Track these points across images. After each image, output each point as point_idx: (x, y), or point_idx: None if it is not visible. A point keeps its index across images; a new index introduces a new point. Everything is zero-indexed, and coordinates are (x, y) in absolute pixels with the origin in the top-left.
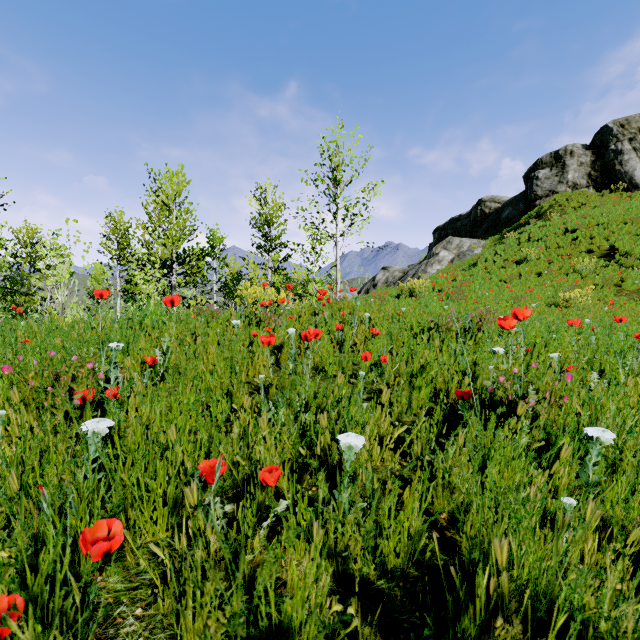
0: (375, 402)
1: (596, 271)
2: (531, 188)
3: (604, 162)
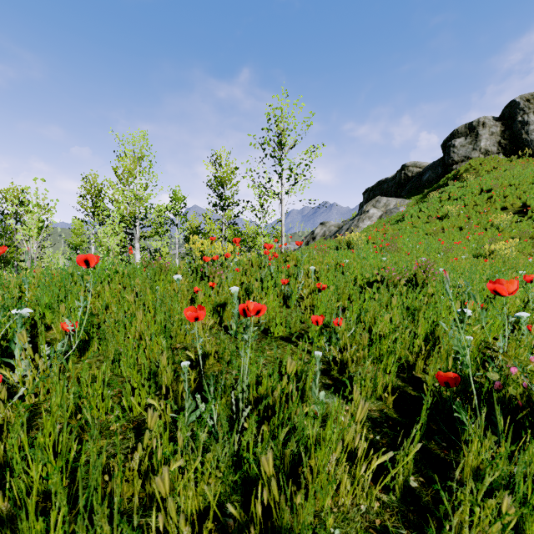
0: (329, 378)
1: (511, 226)
2: (448, 154)
3: (512, 132)
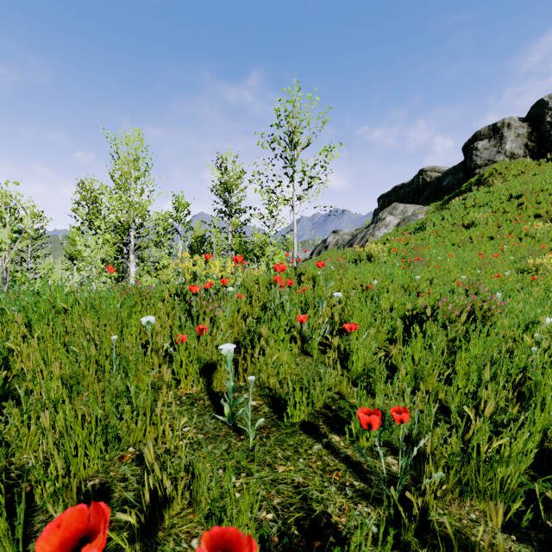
0: None
1: (549, 235)
2: (471, 158)
3: (540, 133)
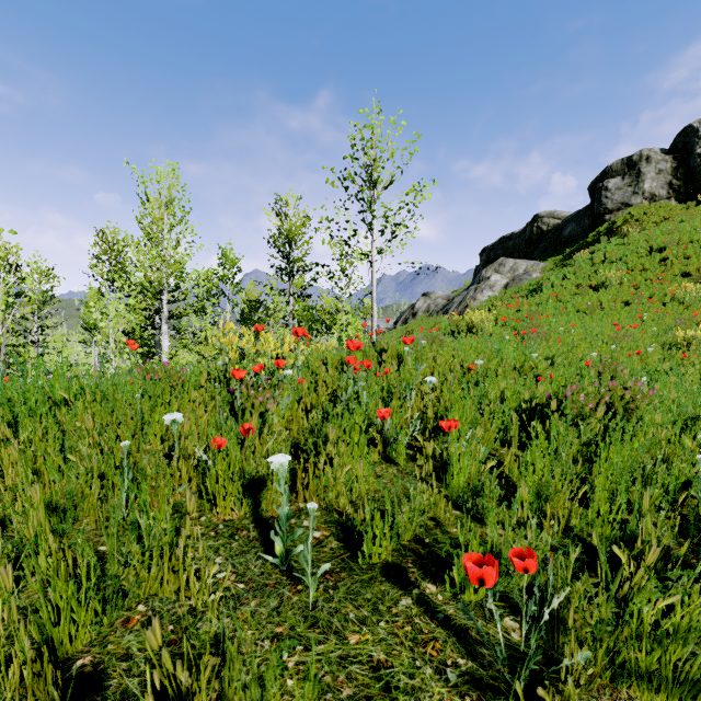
0: None
1: (700, 299)
2: (599, 200)
3: (688, 169)
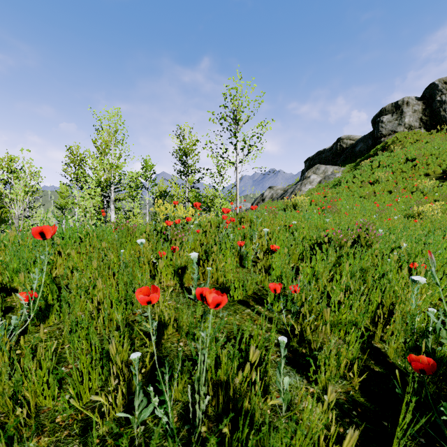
0: (289, 350)
1: (434, 190)
2: (377, 129)
3: (432, 109)
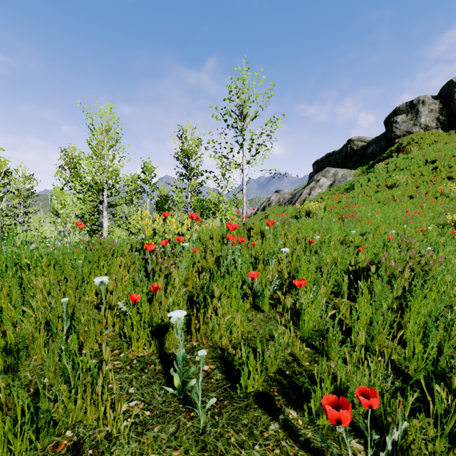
0: None
1: None
2: (391, 130)
3: (450, 109)
